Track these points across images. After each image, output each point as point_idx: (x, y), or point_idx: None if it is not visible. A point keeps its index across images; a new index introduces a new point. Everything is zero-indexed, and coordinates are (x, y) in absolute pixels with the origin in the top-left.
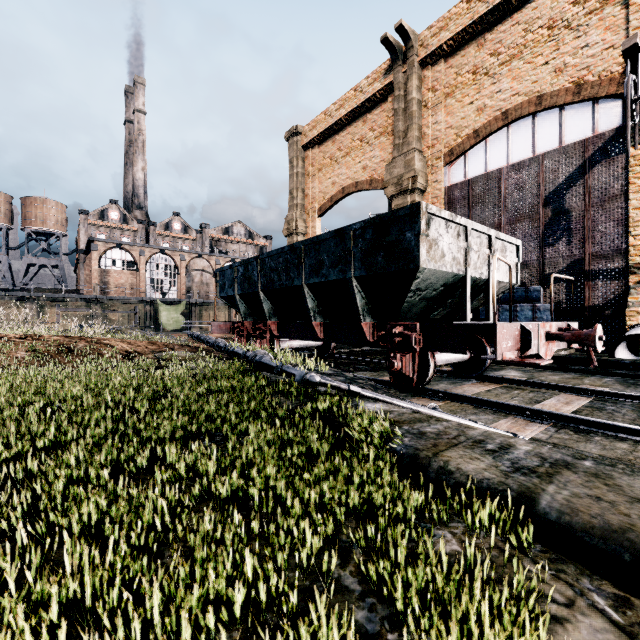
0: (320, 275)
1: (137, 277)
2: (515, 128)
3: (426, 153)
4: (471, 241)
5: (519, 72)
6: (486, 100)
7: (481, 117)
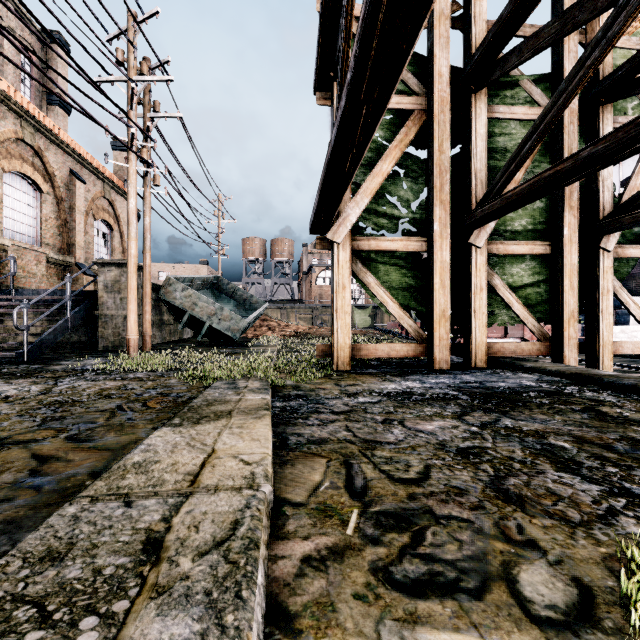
0: None
1: None
2: (625, 165)
3: None
4: None
5: None
6: None
7: None
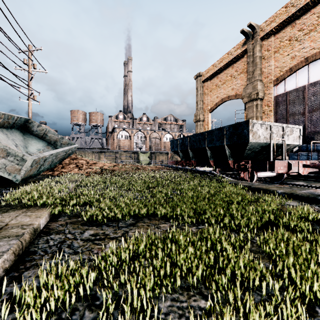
0: (212, 143)
1: (130, 142)
2: (312, 65)
3: (264, 80)
4: (273, 130)
5: (314, 38)
6: (296, 53)
7: (293, 61)
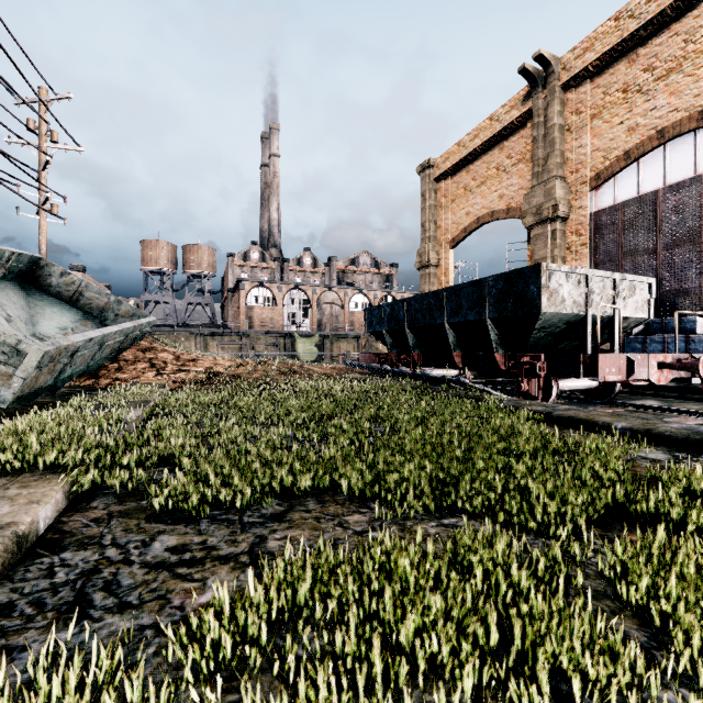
0: (459, 316)
1: (276, 312)
2: (673, 146)
3: (569, 179)
4: (593, 286)
5: (678, 86)
6: (638, 119)
7: (633, 137)
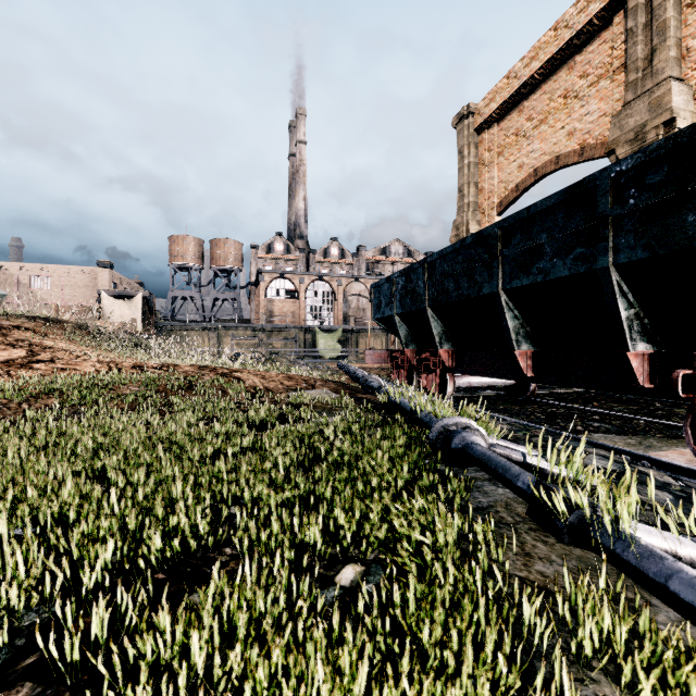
0: (533, 272)
1: (298, 305)
2: None
3: (692, 80)
4: None
5: None
6: None
7: None
